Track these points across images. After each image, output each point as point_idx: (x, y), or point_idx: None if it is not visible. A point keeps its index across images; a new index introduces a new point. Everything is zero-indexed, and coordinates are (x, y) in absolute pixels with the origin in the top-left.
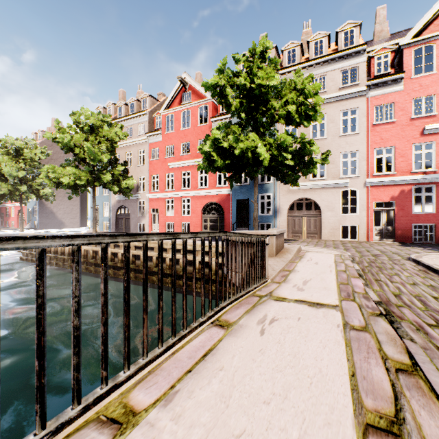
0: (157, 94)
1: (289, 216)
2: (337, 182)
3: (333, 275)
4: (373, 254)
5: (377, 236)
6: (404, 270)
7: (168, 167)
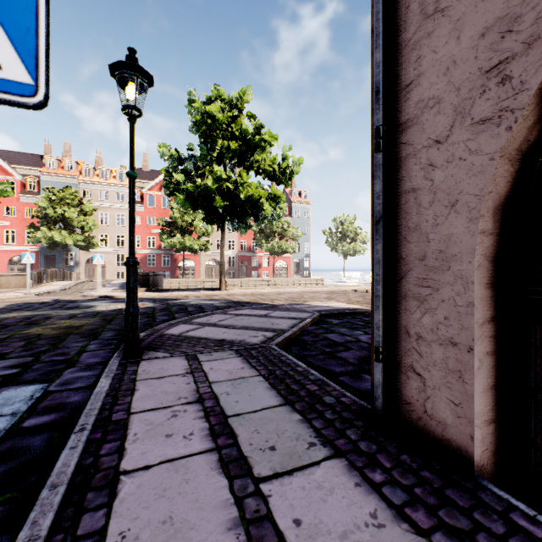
0: None
1: (86, 267)
2: (114, 250)
3: None
4: None
5: None
6: None
7: None
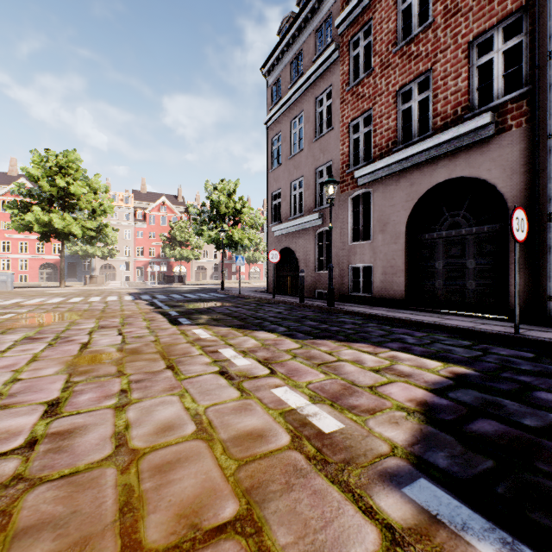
0: None
1: (100, 272)
2: (123, 258)
3: None
4: None
5: (138, 279)
6: None
7: (4, 236)
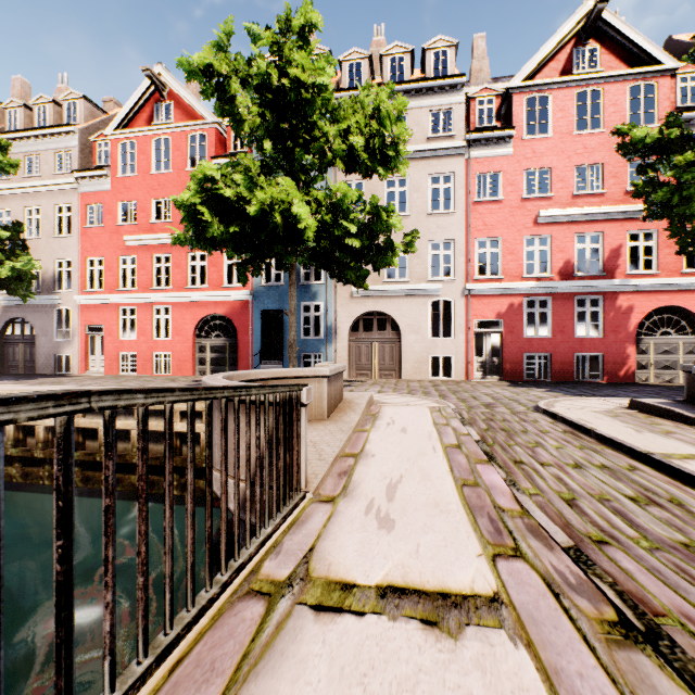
0: (103, 99)
1: (351, 341)
2: (424, 288)
3: (442, 460)
4: (485, 404)
5: (479, 372)
6: (544, 434)
7: (124, 243)
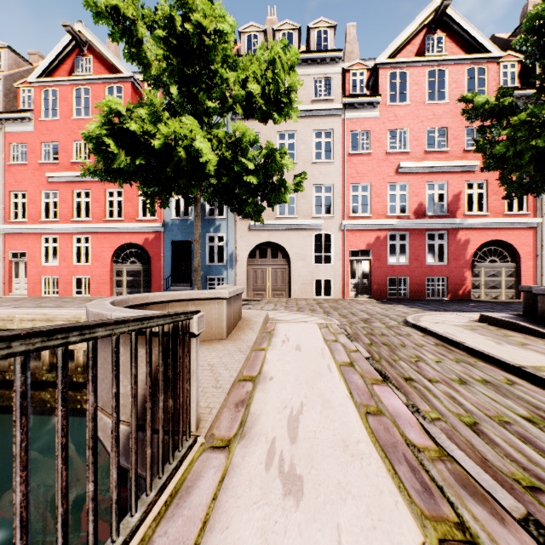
0: (28, 52)
1: (249, 266)
2: (309, 223)
3: (339, 381)
4: (363, 319)
5: (353, 292)
6: (420, 347)
7: (46, 179)
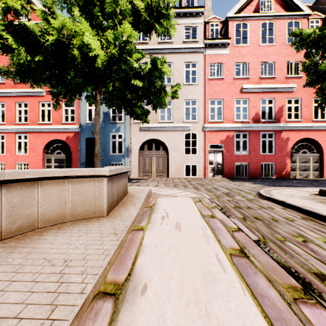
0: None
1: (140, 156)
2: (181, 125)
3: (244, 294)
4: (225, 193)
5: (211, 173)
6: (293, 222)
7: None
